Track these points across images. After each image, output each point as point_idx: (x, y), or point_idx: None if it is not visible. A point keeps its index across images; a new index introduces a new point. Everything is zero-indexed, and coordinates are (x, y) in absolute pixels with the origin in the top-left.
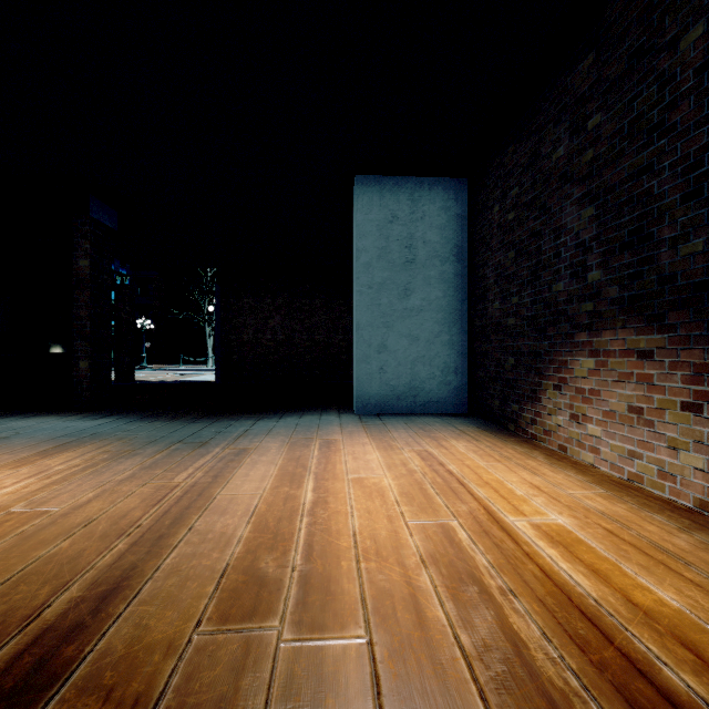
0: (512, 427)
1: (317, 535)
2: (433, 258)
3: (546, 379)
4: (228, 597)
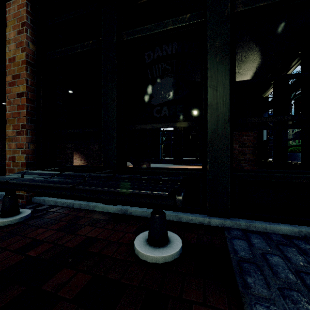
0: None
1: None
2: None
3: None
4: None
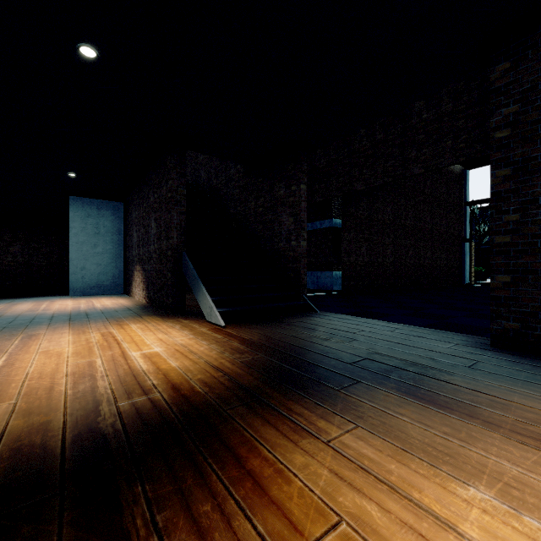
0: (130, 294)
1: (47, 308)
2: (108, 233)
3: (133, 278)
4: (27, 311)
